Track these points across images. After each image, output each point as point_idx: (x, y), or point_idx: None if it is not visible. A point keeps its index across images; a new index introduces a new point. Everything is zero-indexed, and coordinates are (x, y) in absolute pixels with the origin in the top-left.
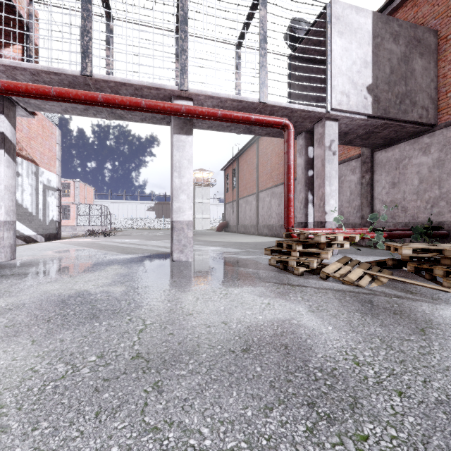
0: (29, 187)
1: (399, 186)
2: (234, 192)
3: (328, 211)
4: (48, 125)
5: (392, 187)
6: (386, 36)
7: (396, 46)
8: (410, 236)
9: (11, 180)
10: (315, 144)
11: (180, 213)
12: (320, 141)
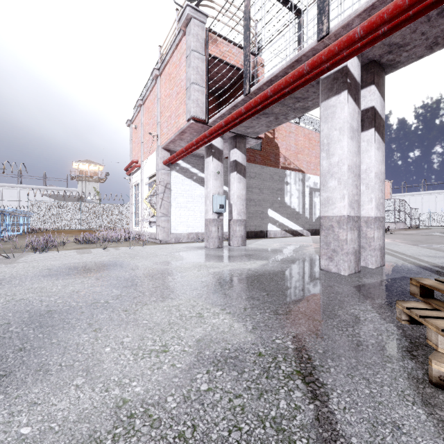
0: (297, 191)
1: None
2: None
3: None
4: (315, 136)
5: None
6: None
7: None
8: None
9: (242, 191)
10: None
11: (329, 206)
12: None
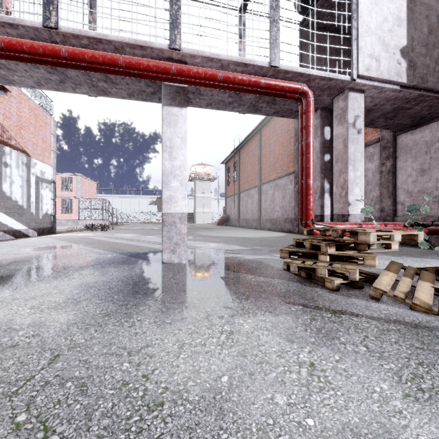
0: (20, 178)
1: (430, 173)
2: (235, 185)
3: (351, 201)
4: (42, 114)
5: (421, 174)
6: None
7: (435, 1)
8: None
9: None
10: (334, 121)
11: (172, 204)
12: (342, 118)
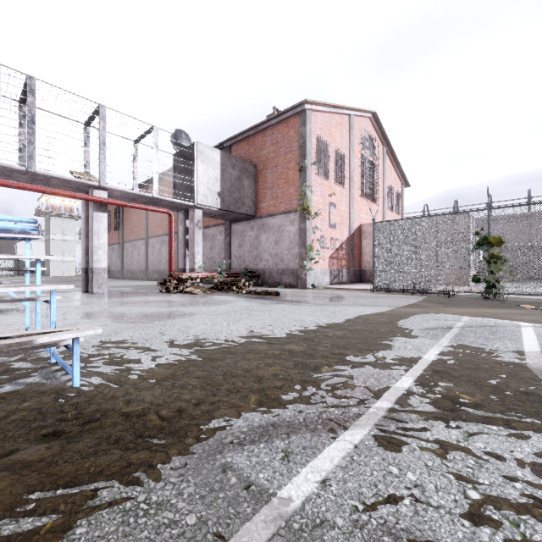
0: None
1: (242, 247)
2: (117, 233)
3: (196, 262)
4: None
5: (240, 247)
6: (229, 166)
7: (234, 172)
8: (239, 276)
9: None
10: (189, 220)
11: (99, 263)
12: (192, 220)
